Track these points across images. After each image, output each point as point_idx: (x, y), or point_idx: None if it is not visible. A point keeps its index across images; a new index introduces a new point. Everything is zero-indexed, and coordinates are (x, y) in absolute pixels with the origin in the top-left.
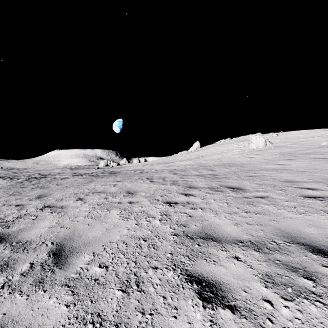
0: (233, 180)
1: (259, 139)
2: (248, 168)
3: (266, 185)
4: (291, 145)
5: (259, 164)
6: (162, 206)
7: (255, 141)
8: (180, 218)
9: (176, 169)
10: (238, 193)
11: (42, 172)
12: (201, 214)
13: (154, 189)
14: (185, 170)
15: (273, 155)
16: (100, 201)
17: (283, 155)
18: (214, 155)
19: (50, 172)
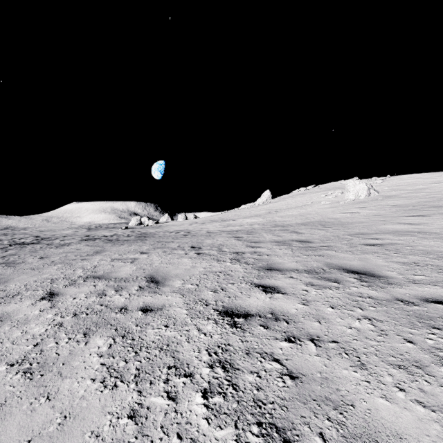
0: (346, 252)
1: (359, 186)
2: (358, 229)
3: (421, 266)
4: (409, 194)
5: (371, 222)
6: (215, 327)
7: (353, 189)
8: (264, 382)
9: (239, 230)
10: (376, 287)
11: (43, 235)
12: (319, 366)
13: (201, 273)
14: (253, 232)
15: (386, 209)
16: (85, 303)
17: (402, 208)
18: (293, 208)
19: (55, 234)
